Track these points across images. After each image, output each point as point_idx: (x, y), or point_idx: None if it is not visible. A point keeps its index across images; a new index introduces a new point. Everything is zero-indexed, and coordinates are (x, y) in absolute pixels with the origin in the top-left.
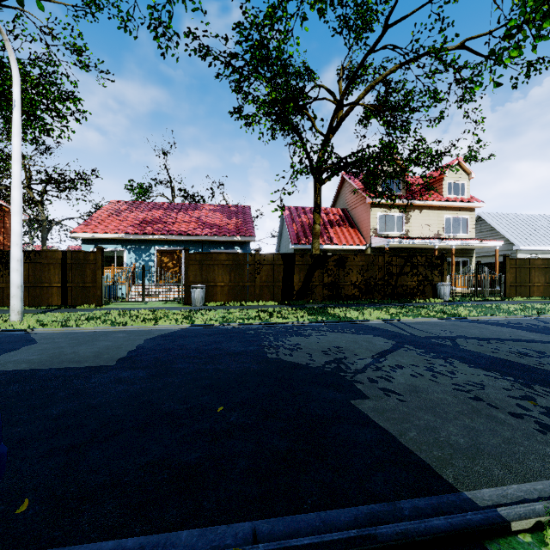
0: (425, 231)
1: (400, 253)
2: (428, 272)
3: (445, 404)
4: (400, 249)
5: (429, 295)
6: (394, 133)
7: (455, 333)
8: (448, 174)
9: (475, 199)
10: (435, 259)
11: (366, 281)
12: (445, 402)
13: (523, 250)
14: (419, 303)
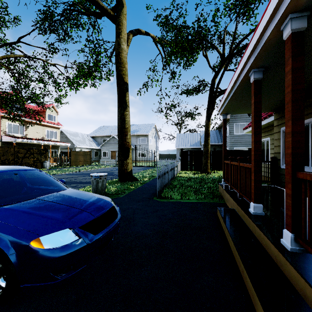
0: (36, 135)
1: (21, 146)
2: (39, 156)
3: None
4: (22, 144)
5: (39, 167)
6: (20, 86)
7: None
8: (48, 110)
9: (60, 124)
10: (42, 150)
11: (3, 161)
12: None
13: (78, 147)
14: None
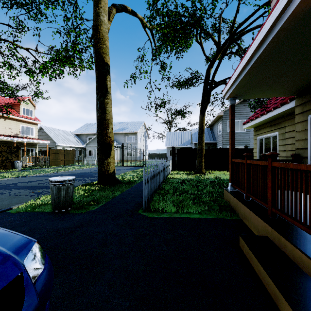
0: (8, 132)
1: None
2: (9, 155)
3: (4, 199)
4: None
5: (9, 167)
6: None
7: (18, 182)
8: (23, 103)
9: (38, 119)
10: (13, 148)
11: None
12: (4, 198)
13: (60, 145)
14: (3, 172)
